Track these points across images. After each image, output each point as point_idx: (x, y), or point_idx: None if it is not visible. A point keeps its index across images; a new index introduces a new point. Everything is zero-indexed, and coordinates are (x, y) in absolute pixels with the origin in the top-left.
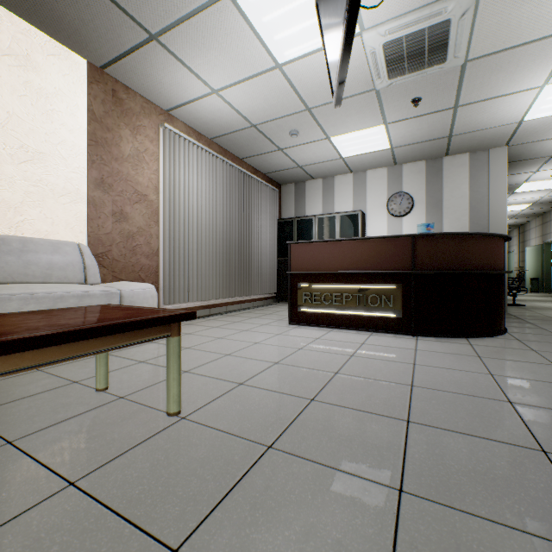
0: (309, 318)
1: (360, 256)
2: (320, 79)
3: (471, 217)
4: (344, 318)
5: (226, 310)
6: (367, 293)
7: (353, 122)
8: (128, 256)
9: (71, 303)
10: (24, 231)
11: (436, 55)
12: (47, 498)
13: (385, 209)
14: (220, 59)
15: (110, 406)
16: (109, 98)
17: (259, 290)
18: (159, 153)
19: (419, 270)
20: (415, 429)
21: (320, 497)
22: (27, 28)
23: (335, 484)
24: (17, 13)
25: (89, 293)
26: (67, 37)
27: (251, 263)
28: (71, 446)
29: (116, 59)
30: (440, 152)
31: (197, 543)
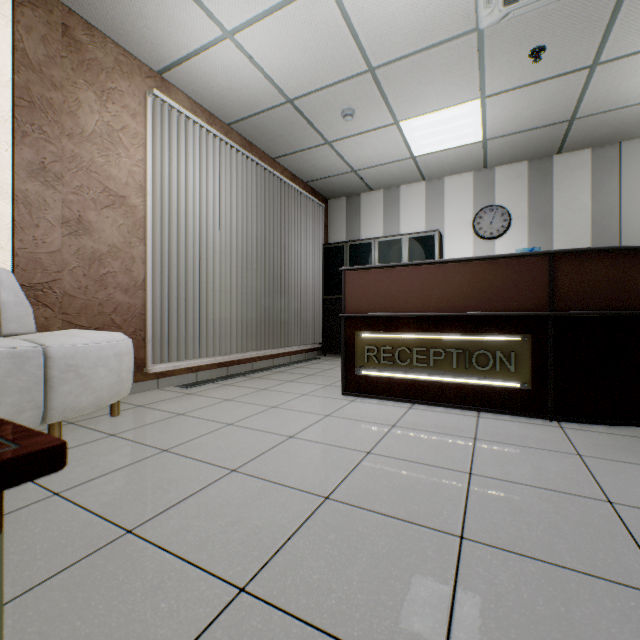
0: (374, 386)
1: (459, 289)
2: (393, 8)
3: (594, 238)
4: (431, 388)
5: (252, 367)
6: (471, 348)
7: (435, 95)
8: (91, 289)
9: None
10: None
11: None
12: None
13: (471, 229)
14: None
15: None
16: (55, 36)
17: (298, 339)
18: (147, 136)
19: (562, 311)
20: None
21: None
22: None
23: None
24: None
25: None
26: None
27: (287, 303)
28: None
29: None
30: (551, 147)
31: None
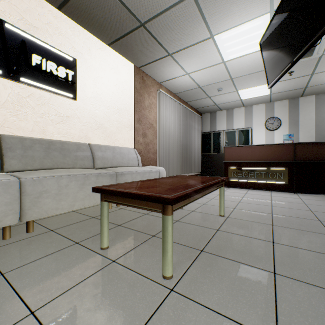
0: (234, 184)
1: (264, 153)
2: (242, 66)
3: (316, 130)
4: (255, 184)
5: None
6: (268, 172)
7: (253, 83)
8: (146, 154)
9: (147, 175)
10: (116, 144)
11: (307, 54)
12: (215, 232)
13: (264, 126)
14: (196, 61)
15: (193, 213)
16: (141, 81)
17: (193, 170)
18: (157, 104)
19: (297, 160)
20: (324, 223)
21: (305, 235)
22: (117, 55)
23: (307, 233)
24: (116, 50)
25: (151, 171)
26: (131, 57)
27: (190, 156)
28: (200, 222)
29: (147, 63)
30: (298, 95)
31: (277, 241)
